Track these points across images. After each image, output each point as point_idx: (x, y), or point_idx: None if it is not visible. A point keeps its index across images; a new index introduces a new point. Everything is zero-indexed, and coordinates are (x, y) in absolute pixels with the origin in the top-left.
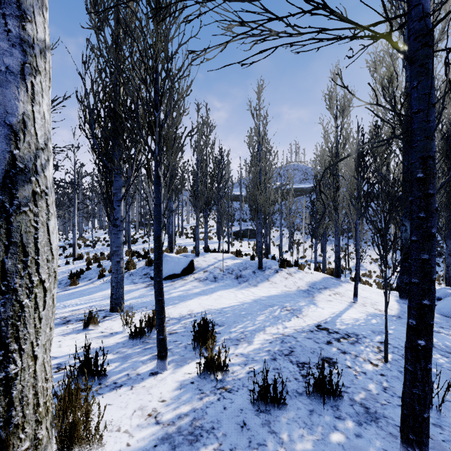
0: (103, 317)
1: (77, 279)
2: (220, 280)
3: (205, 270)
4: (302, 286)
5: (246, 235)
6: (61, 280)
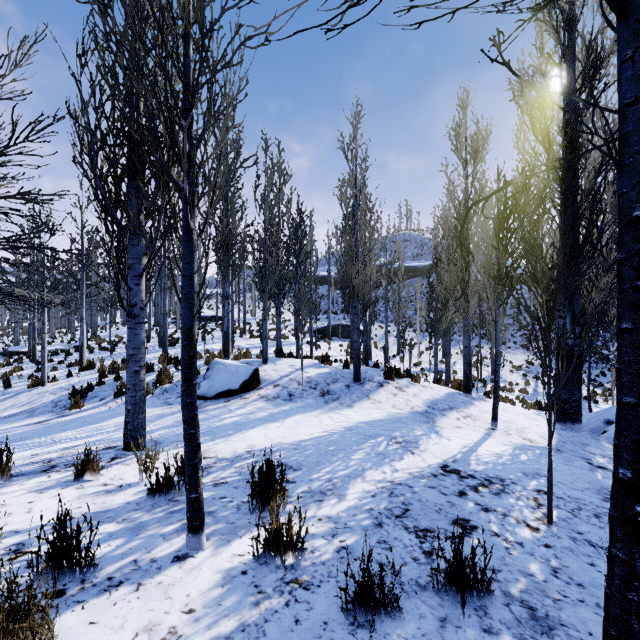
0: (111, 459)
1: (82, 399)
2: (297, 398)
3: (276, 383)
4: (418, 406)
5: (336, 333)
6: (58, 401)
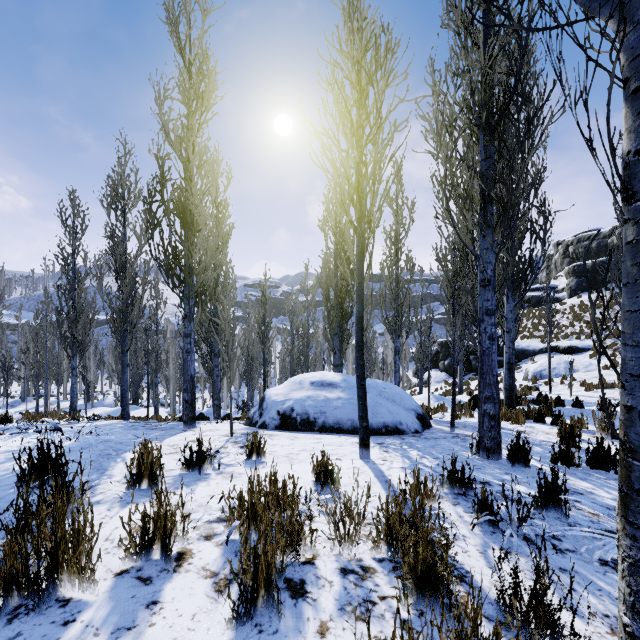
0: None
1: None
2: (3, 408)
3: None
4: (41, 405)
5: None
6: None
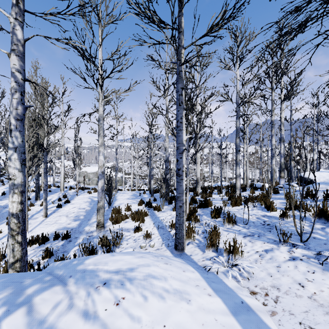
0: None
1: None
2: None
3: None
4: None
5: None
6: None
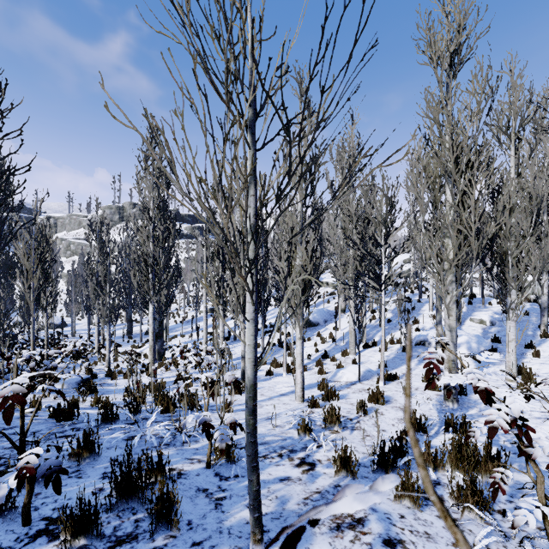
0: None
1: None
2: None
3: None
4: None
5: None
6: None
